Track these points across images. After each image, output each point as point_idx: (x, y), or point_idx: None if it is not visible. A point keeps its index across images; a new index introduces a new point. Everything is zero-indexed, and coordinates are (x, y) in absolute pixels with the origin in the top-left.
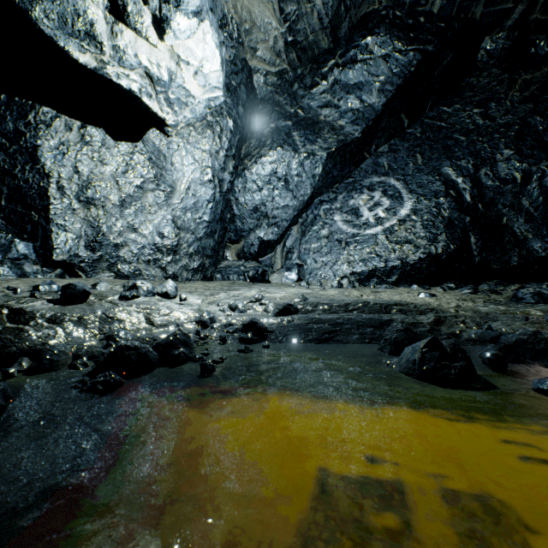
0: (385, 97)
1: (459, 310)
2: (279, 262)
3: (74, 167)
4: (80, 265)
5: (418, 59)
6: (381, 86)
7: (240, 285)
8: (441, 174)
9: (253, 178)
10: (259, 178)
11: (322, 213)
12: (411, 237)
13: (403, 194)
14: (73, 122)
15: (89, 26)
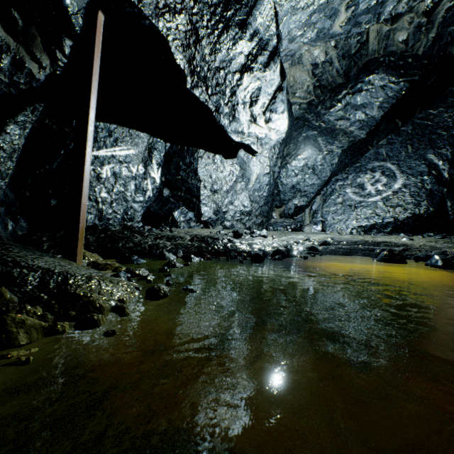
0: (383, 111)
1: (421, 246)
2: (307, 219)
3: (210, 175)
4: (210, 222)
5: (406, 87)
6: (380, 104)
7: (289, 233)
8: (425, 159)
9: (292, 169)
10: (296, 168)
11: (337, 187)
12: (401, 203)
13: (396, 174)
14: (210, 154)
15: (242, 128)
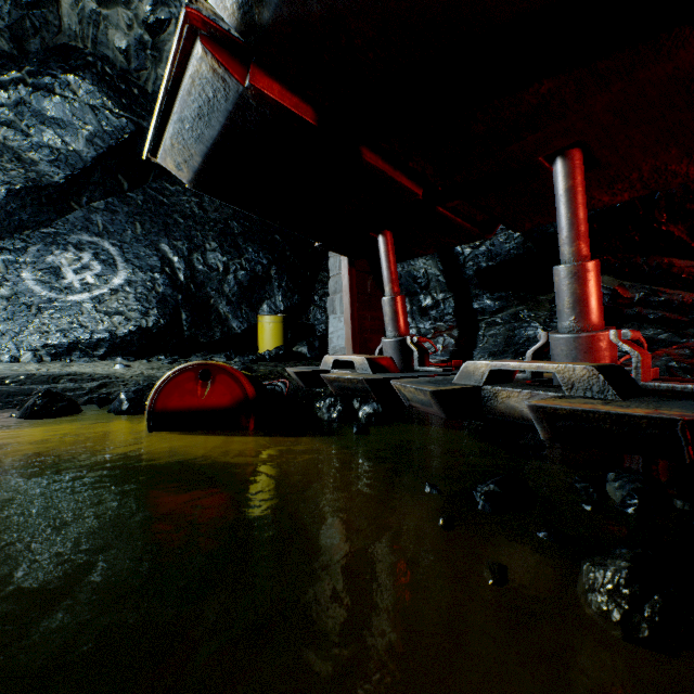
0: (96, 151)
1: (135, 376)
2: None
3: None
4: None
5: (132, 129)
6: (91, 136)
7: None
8: (160, 250)
9: None
10: None
11: (1, 265)
12: (123, 309)
13: (119, 262)
14: None
15: None
